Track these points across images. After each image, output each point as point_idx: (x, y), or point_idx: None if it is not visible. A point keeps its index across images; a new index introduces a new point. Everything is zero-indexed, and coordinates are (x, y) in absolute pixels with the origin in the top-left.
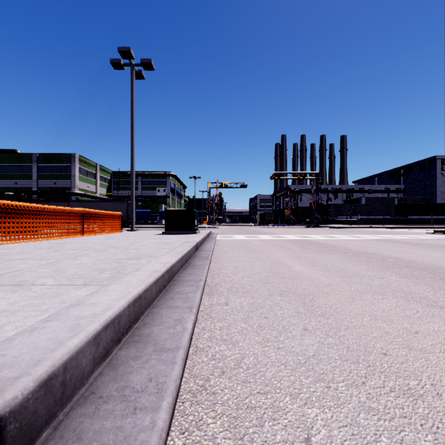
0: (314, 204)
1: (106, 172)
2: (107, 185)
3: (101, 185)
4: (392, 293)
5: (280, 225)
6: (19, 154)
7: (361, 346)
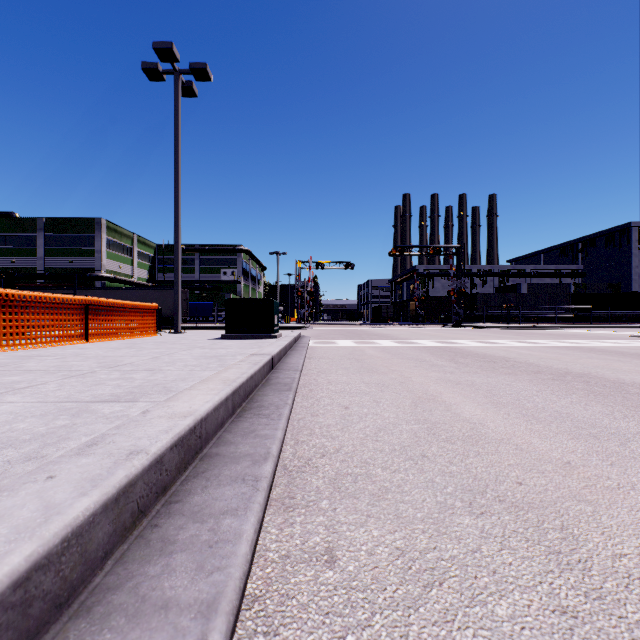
0: (454, 292)
1: (148, 245)
2: (149, 266)
3: (140, 266)
4: None
5: (404, 324)
6: (18, 219)
7: None
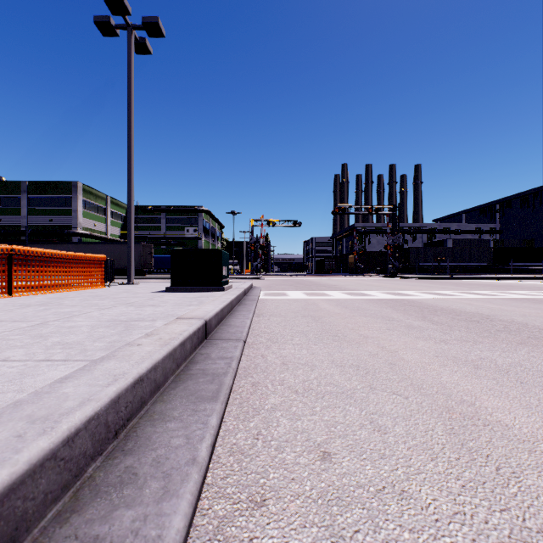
0: (390, 247)
1: (120, 206)
2: (121, 224)
3: (113, 224)
4: None
5: (345, 275)
6: (4, 182)
7: None
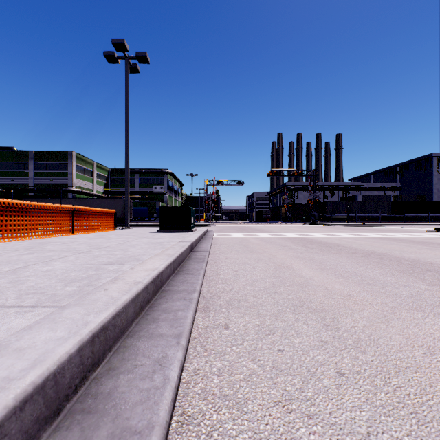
0: (311, 201)
1: (103, 169)
2: (104, 183)
3: (98, 183)
4: (431, 309)
5: (277, 223)
6: (16, 152)
7: (434, 411)
